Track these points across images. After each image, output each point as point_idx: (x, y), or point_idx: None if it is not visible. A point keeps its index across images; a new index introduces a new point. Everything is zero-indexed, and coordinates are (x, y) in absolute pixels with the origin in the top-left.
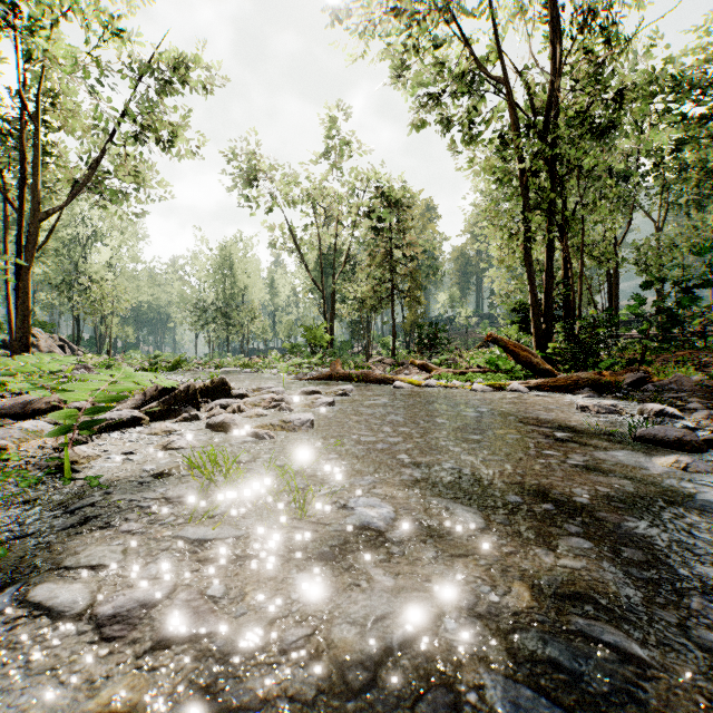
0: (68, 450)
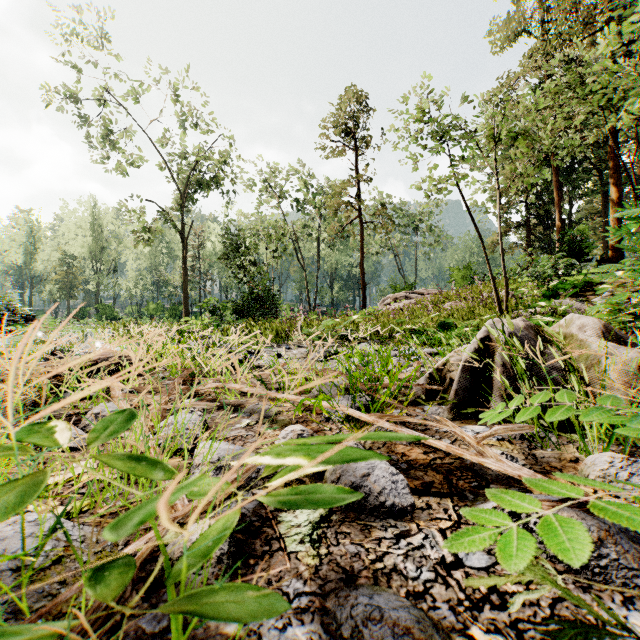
0: None
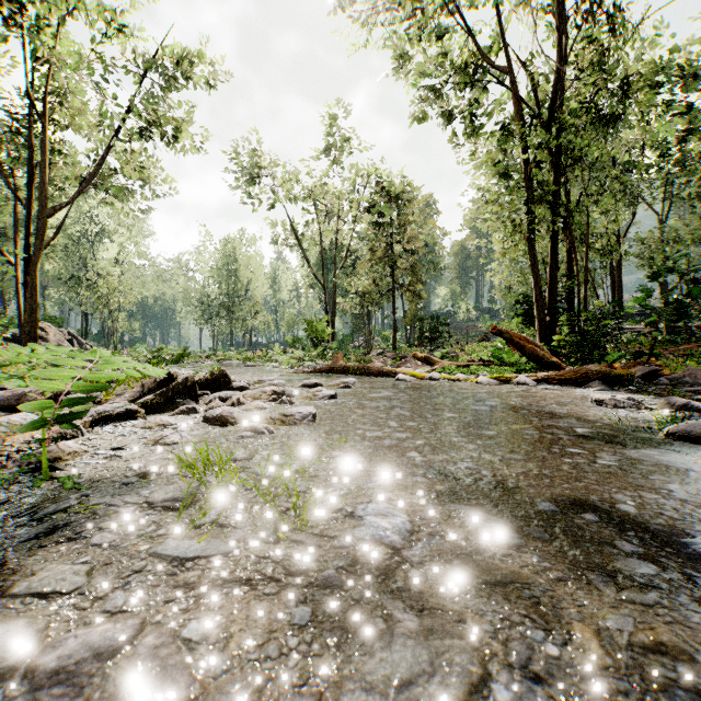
0: (52, 445)
